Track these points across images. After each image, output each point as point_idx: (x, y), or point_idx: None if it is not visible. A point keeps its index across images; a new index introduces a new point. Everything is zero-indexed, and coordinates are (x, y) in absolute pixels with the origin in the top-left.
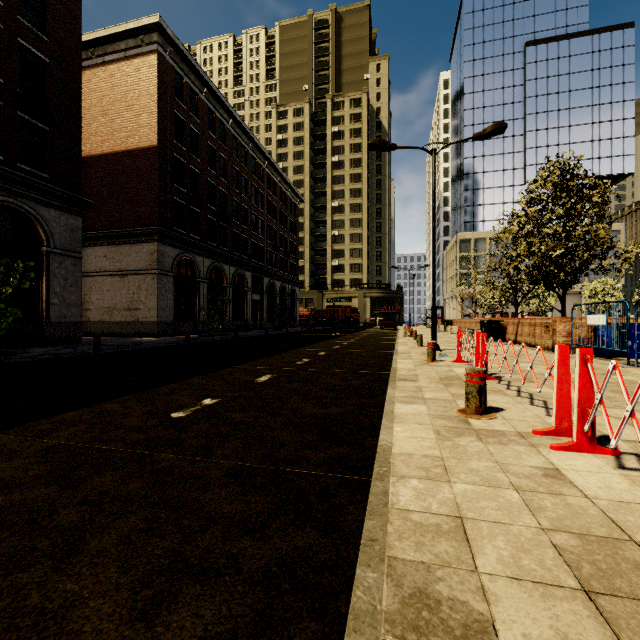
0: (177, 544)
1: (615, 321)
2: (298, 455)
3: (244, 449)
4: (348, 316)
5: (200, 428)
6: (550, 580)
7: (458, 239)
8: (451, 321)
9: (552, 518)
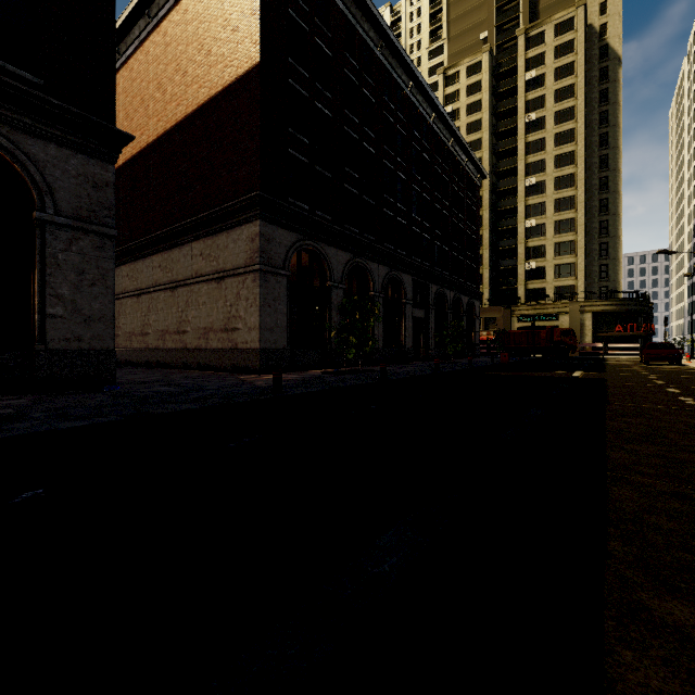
0: None
1: None
2: None
3: None
4: (557, 341)
5: None
6: None
7: None
8: None
9: None
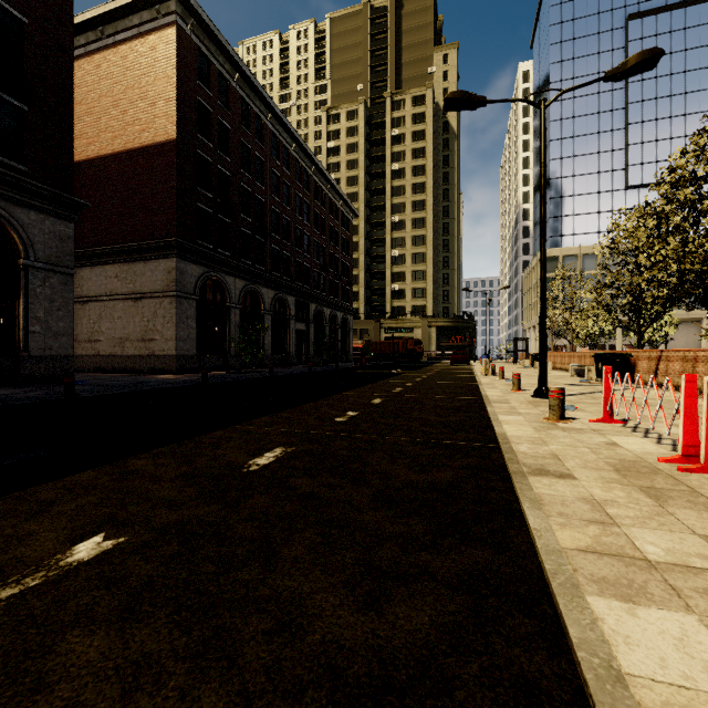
0: None
1: None
2: None
3: None
4: (410, 349)
5: None
6: None
7: None
8: None
9: None
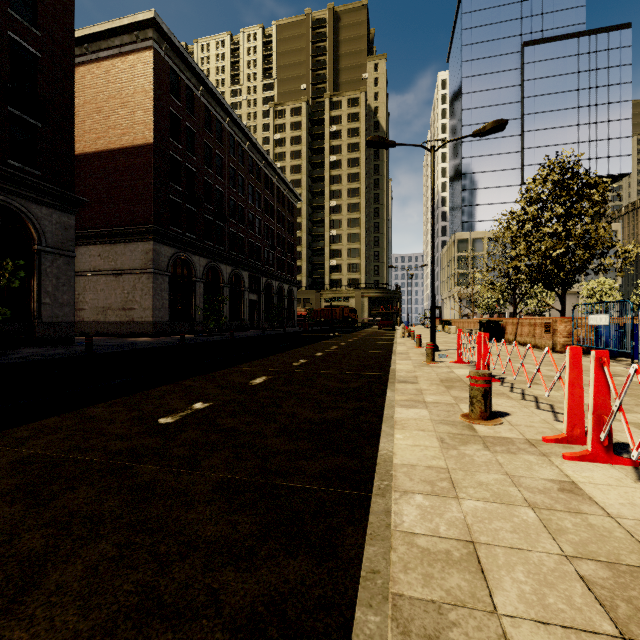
0: (150, 577)
1: (616, 321)
2: (292, 466)
3: (234, 459)
4: (346, 316)
5: (188, 435)
6: (582, 624)
7: (456, 239)
8: (449, 321)
9: (575, 542)
